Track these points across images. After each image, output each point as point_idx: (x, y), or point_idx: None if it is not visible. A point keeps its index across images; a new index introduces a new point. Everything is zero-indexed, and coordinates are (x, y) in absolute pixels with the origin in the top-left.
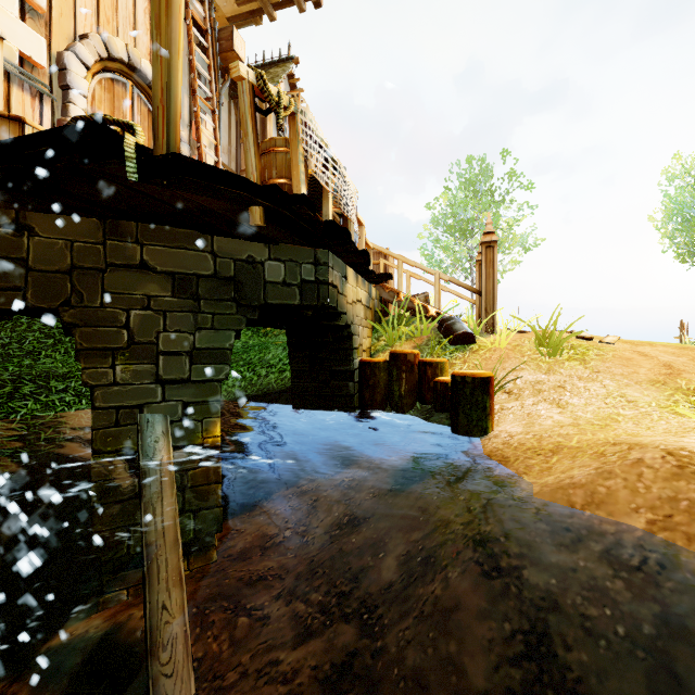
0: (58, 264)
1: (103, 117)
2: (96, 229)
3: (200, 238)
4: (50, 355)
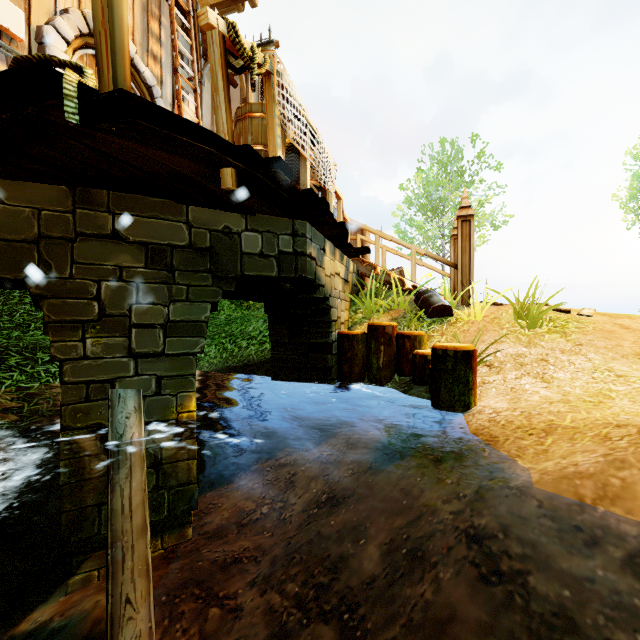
0: (24, 233)
1: (47, 57)
2: (65, 197)
3: (174, 207)
4: (39, 327)
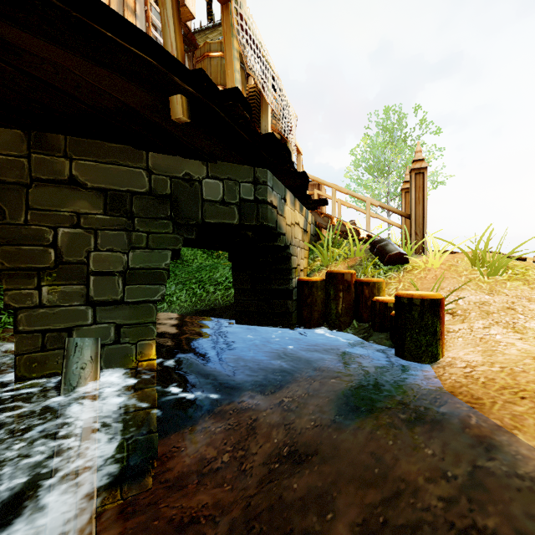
0: None
1: None
2: (19, 141)
3: (134, 154)
4: None
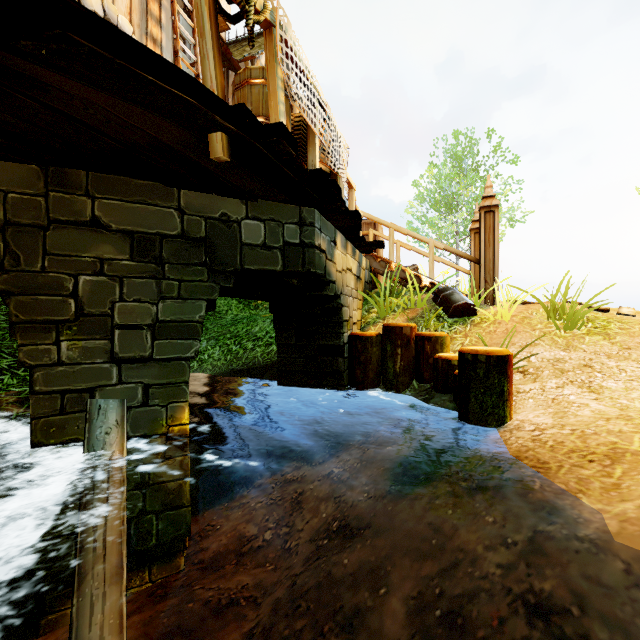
0: None
1: None
2: (35, 178)
3: (164, 191)
4: None
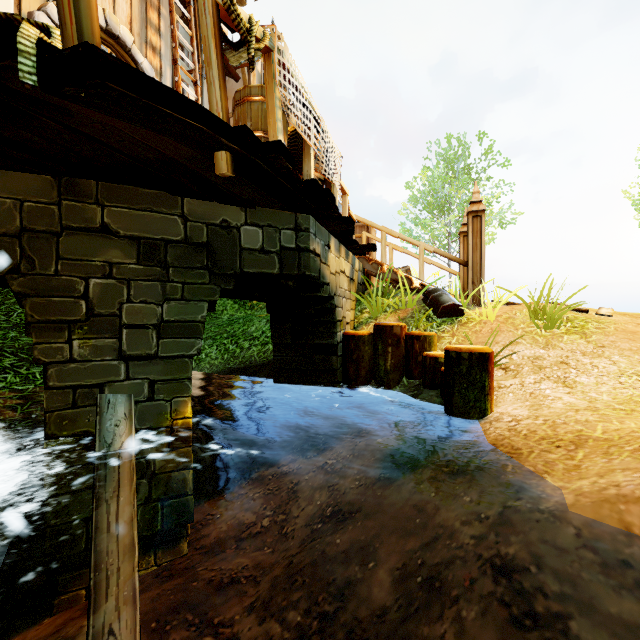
0: (5, 226)
1: (8, 15)
2: (49, 188)
3: (168, 199)
4: None
